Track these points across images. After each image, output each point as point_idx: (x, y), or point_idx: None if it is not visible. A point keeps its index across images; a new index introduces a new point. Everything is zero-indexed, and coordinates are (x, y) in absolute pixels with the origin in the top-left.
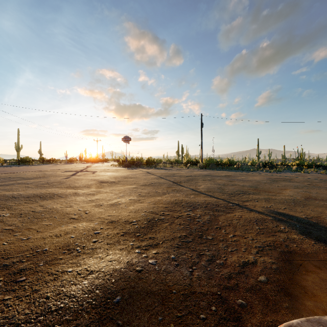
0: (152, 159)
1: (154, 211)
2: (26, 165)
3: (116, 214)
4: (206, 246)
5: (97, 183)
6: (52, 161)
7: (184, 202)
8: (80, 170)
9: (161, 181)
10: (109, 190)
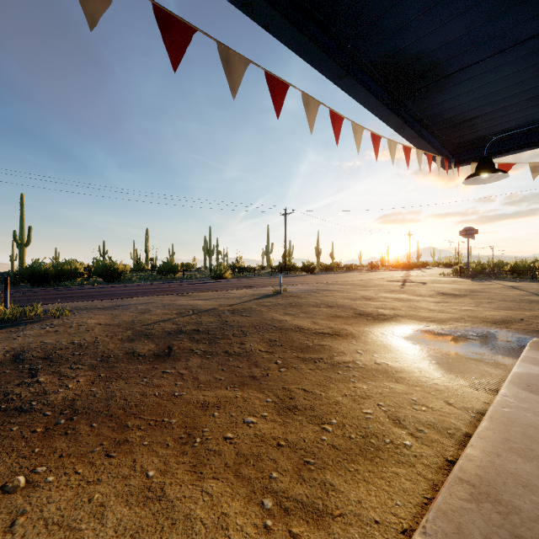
0: (524, 263)
1: (512, 317)
2: (333, 273)
3: (472, 314)
4: None
5: (439, 295)
6: (352, 267)
7: None
8: (404, 281)
9: (533, 298)
10: (457, 301)
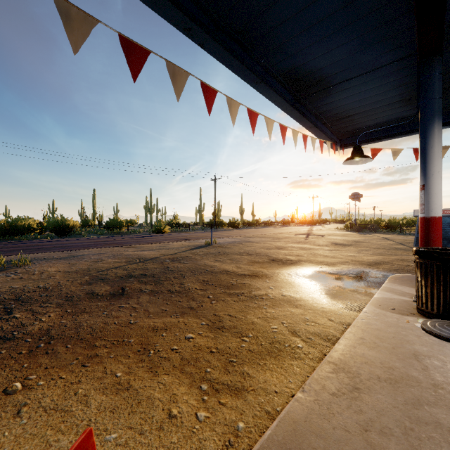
0: (395, 220)
1: (381, 261)
2: (253, 228)
3: (355, 259)
4: (408, 273)
5: (333, 244)
6: (269, 223)
7: (411, 260)
8: (308, 234)
9: (398, 246)
10: (345, 249)
